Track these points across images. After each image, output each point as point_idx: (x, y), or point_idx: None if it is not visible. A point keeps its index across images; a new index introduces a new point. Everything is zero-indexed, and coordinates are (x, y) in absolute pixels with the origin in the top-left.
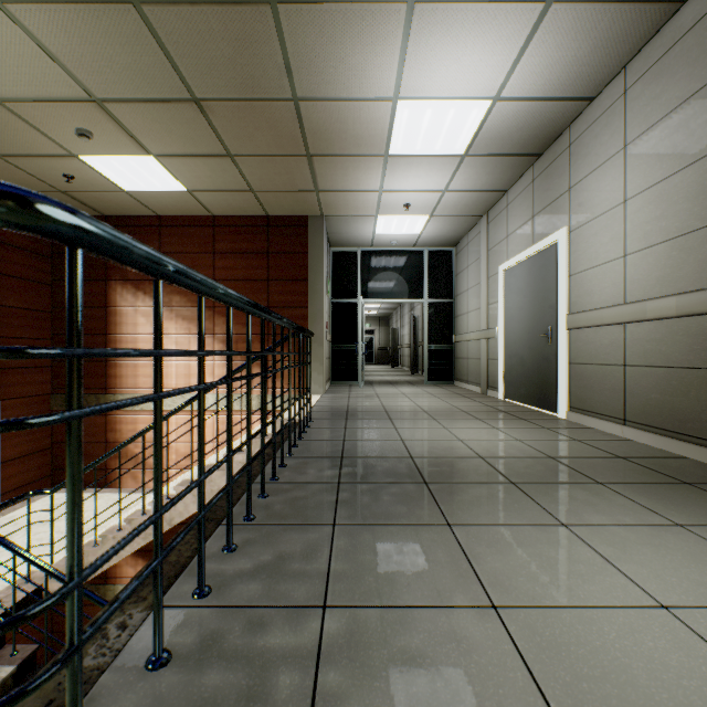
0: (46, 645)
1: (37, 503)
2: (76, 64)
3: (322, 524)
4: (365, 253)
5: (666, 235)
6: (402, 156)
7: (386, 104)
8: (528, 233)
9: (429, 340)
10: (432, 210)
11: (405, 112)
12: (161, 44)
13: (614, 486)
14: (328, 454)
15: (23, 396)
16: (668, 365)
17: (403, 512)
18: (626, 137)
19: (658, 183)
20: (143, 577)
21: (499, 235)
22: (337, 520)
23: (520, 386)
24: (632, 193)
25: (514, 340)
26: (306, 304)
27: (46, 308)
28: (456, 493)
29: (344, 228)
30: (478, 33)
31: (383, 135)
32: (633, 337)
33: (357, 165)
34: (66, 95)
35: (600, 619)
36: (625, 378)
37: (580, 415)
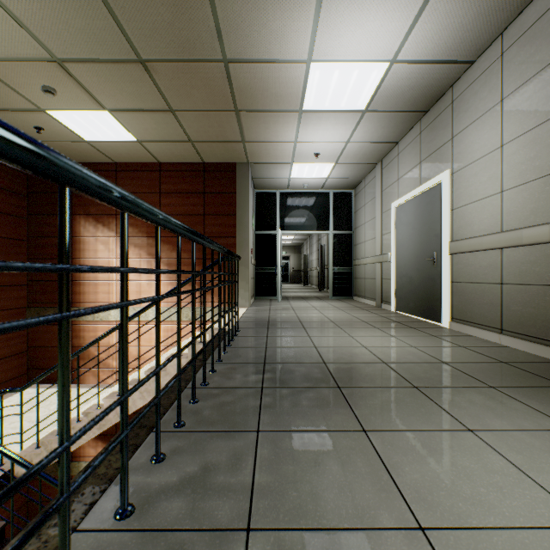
0: (12, 522)
1: (14, 396)
2: (38, 27)
3: (246, 430)
4: (282, 194)
5: (540, 173)
6: (314, 112)
7: (301, 65)
8: (416, 176)
9: (333, 264)
10: (337, 158)
11: (317, 72)
12: (110, 9)
13: (506, 390)
14: (253, 360)
15: (3, 309)
16: (542, 283)
17: (321, 417)
18: (503, 92)
19: (533, 129)
20: (37, 526)
21: (391, 179)
22: (261, 426)
23: (409, 300)
24: (508, 139)
25: (404, 263)
26: (235, 234)
27: (23, 237)
28: (367, 397)
29: (265, 173)
30: (381, 1)
31: (298, 93)
32: (509, 260)
33: (276, 119)
34: (31, 55)
35: (533, 544)
36: (502, 294)
37: (462, 325)
